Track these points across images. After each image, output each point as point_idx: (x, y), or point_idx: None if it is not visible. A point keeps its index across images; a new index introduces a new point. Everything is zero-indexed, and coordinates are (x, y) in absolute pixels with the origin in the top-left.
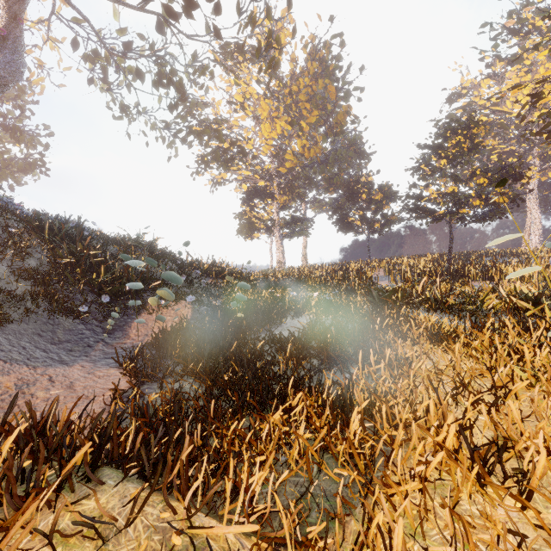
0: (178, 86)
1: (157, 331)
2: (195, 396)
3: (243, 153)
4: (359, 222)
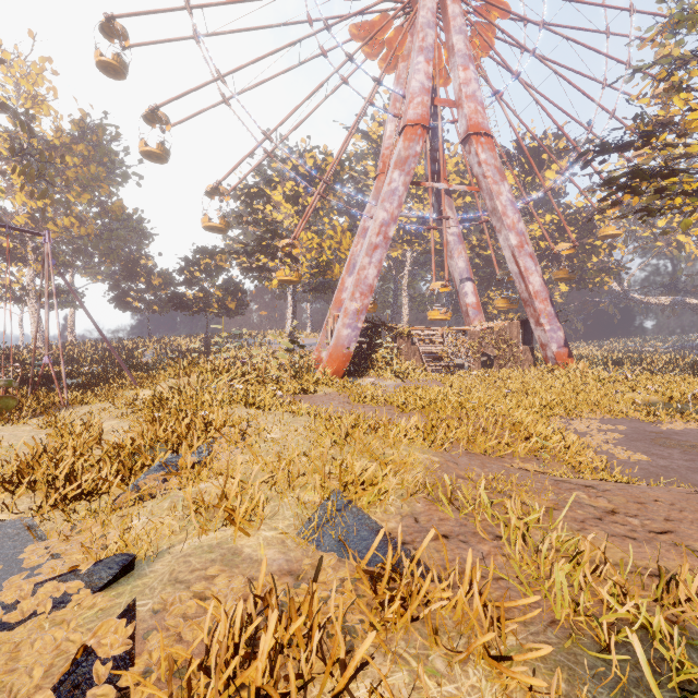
0: None
1: None
2: None
3: None
4: (137, 303)
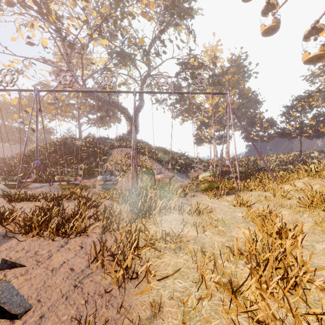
0: None
1: None
2: None
3: (200, 110)
4: (255, 137)
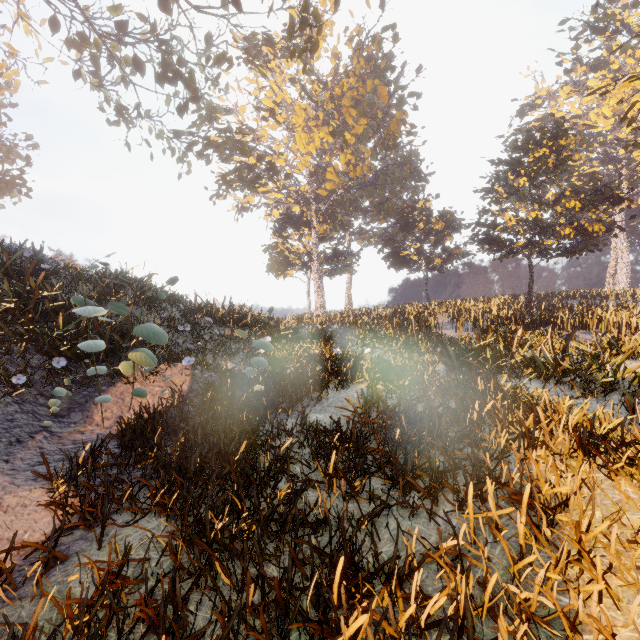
0: (189, 81)
1: (136, 410)
2: (157, 565)
3: (273, 171)
4: (415, 257)
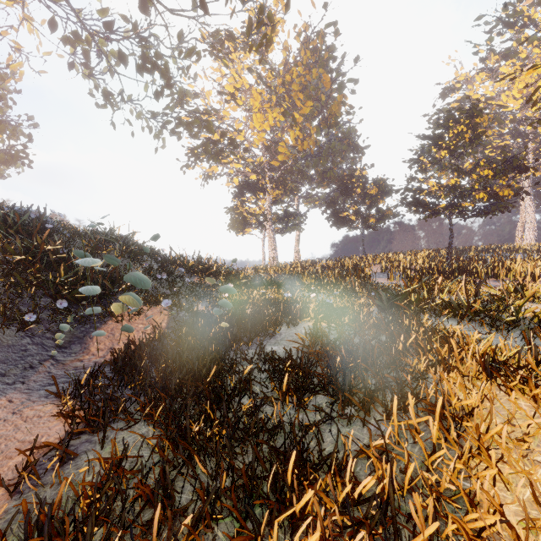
0: (164, 71)
1: (124, 342)
2: (148, 461)
3: (234, 145)
4: (353, 217)
